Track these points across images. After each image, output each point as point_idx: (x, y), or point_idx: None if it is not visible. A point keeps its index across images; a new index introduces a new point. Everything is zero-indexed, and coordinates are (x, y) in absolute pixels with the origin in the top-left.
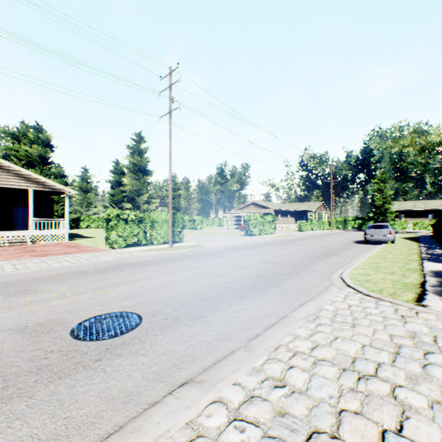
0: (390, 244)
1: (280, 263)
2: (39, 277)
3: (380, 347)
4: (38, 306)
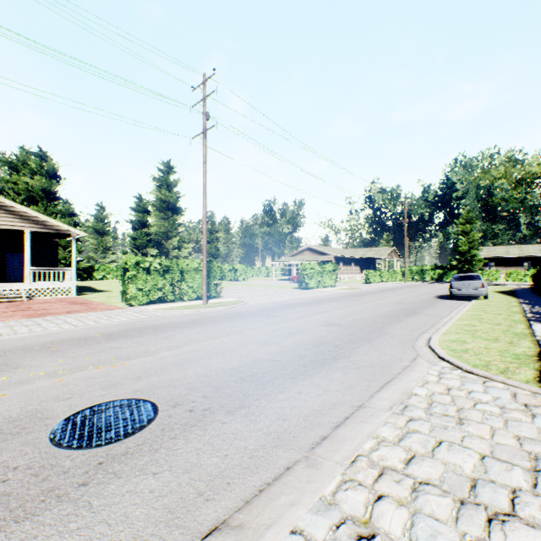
0: (482, 299)
1: (346, 325)
2: (25, 347)
3: (508, 460)
4: (14, 391)
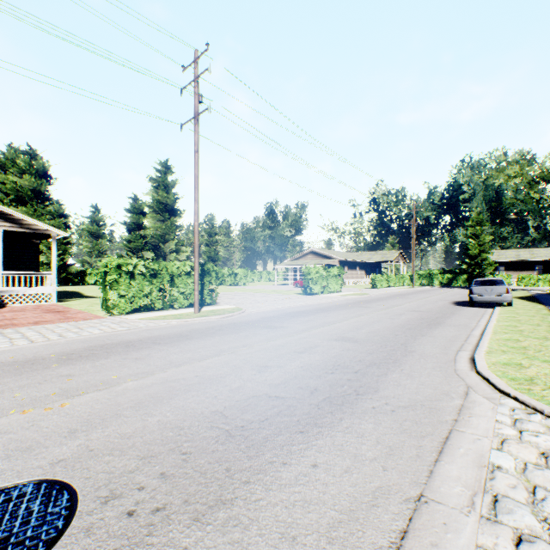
0: (507, 306)
1: (362, 340)
2: None
3: None
4: None
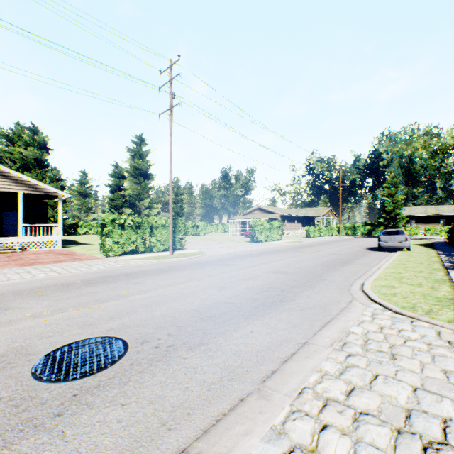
0: (406, 251)
1: (291, 273)
2: (16, 291)
3: (437, 392)
4: (3, 330)
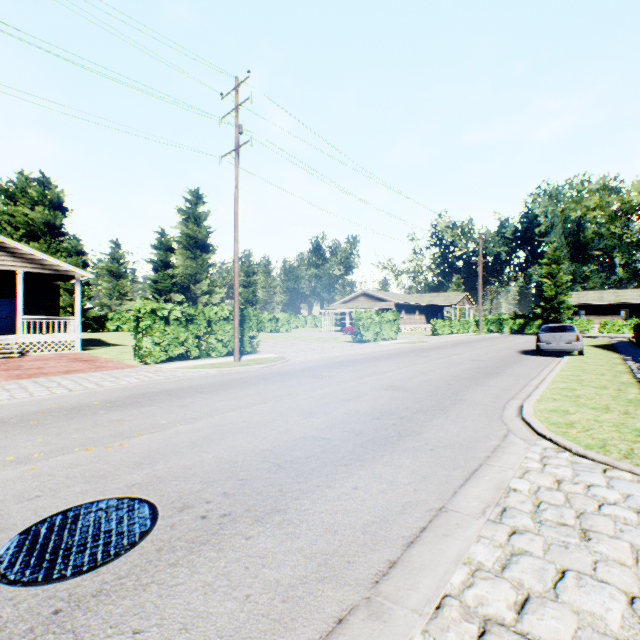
0: (577, 355)
1: (412, 389)
2: None
3: None
4: None
